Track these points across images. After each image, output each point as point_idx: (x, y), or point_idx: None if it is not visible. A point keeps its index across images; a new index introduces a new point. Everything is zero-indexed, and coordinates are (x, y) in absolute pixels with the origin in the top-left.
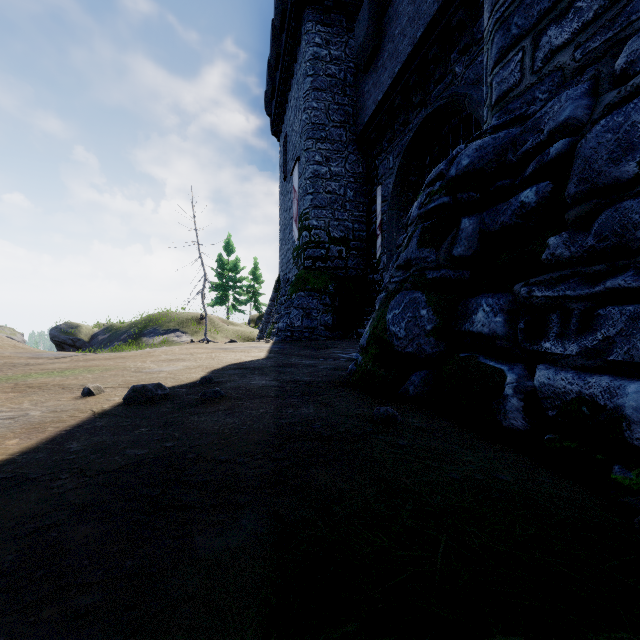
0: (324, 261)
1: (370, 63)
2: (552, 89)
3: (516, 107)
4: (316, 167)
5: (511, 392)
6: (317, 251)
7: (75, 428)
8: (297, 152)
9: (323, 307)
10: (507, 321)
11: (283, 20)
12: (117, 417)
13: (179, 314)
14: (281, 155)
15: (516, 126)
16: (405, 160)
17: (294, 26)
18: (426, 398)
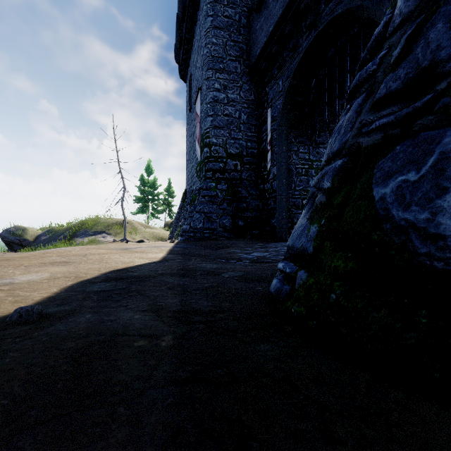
0: (222, 173)
1: (262, 1)
2: None
3: None
4: (215, 93)
5: None
6: (216, 164)
7: None
8: (199, 84)
9: (221, 211)
10: None
11: None
12: None
13: (106, 219)
14: (187, 93)
15: None
16: (295, 80)
17: None
18: None
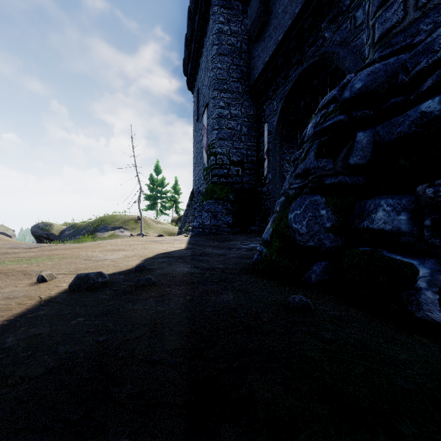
0: (226, 178)
1: (259, 35)
2: (437, 20)
3: (399, 40)
4: (220, 110)
5: (425, 285)
6: (221, 170)
7: (18, 317)
8: (206, 100)
9: (225, 211)
10: (411, 219)
11: (196, 6)
12: (60, 305)
13: (122, 216)
14: (194, 103)
15: (404, 53)
16: (286, 104)
17: (204, 9)
18: (326, 285)
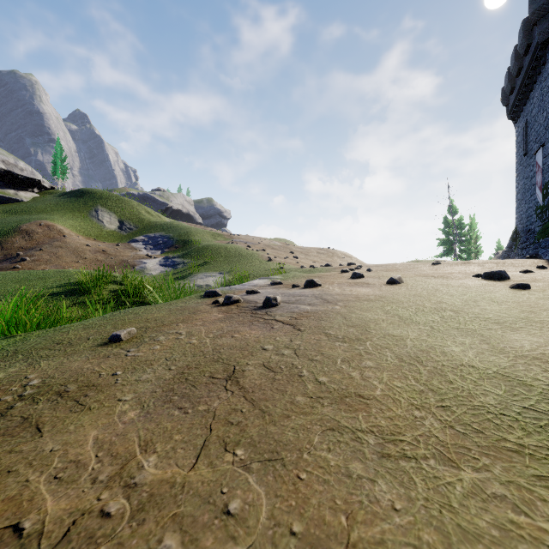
0: None
1: None
2: None
3: None
4: None
5: None
6: None
7: None
8: (541, 139)
9: None
10: None
11: (527, 49)
12: None
13: (426, 261)
14: (519, 135)
15: None
16: None
17: (539, 55)
18: None
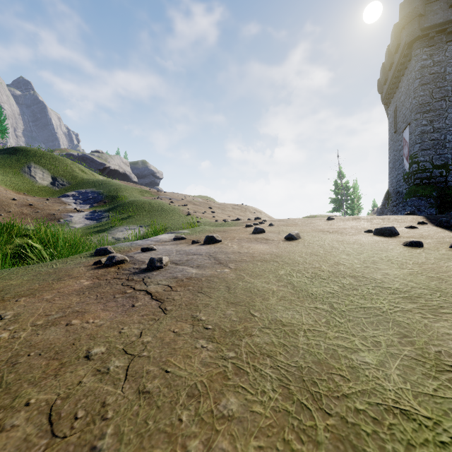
0: (428, 179)
1: None
2: None
3: None
4: (422, 128)
5: None
6: (423, 174)
7: None
8: (407, 119)
9: (428, 205)
10: None
11: (397, 48)
12: None
13: (321, 216)
14: (390, 116)
15: None
16: None
17: (406, 53)
18: None
